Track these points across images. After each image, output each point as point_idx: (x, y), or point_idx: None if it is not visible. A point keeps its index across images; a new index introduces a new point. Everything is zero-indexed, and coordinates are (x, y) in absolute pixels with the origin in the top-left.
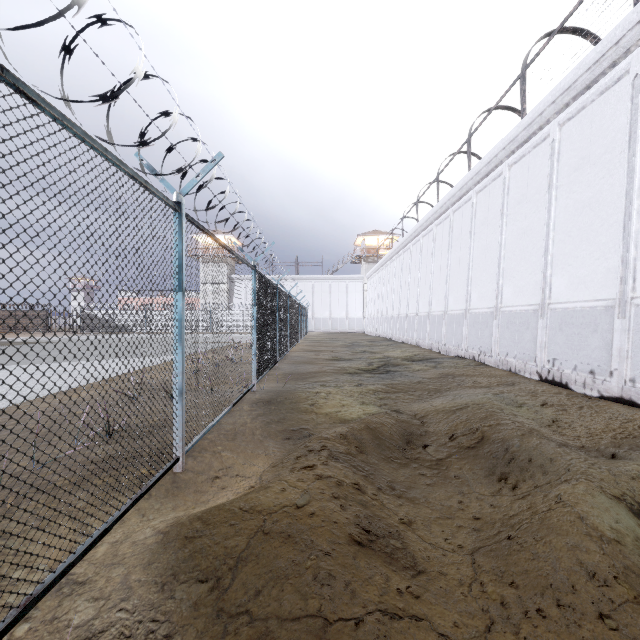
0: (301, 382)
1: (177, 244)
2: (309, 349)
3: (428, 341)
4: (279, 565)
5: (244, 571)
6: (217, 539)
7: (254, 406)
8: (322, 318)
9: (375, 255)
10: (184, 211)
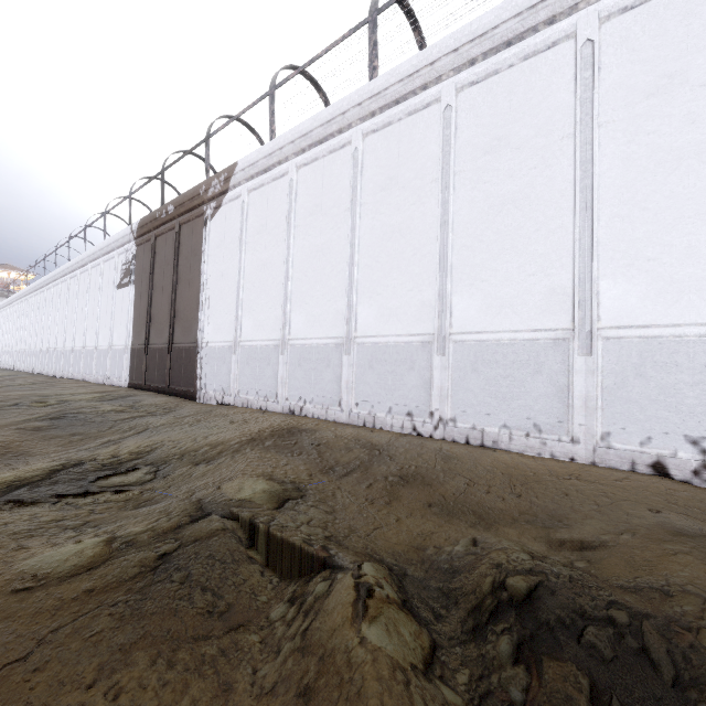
0: None
1: None
2: None
3: (29, 367)
4: None
5: None
6: None
7: None
8: None
9: (5, 290)
10: None
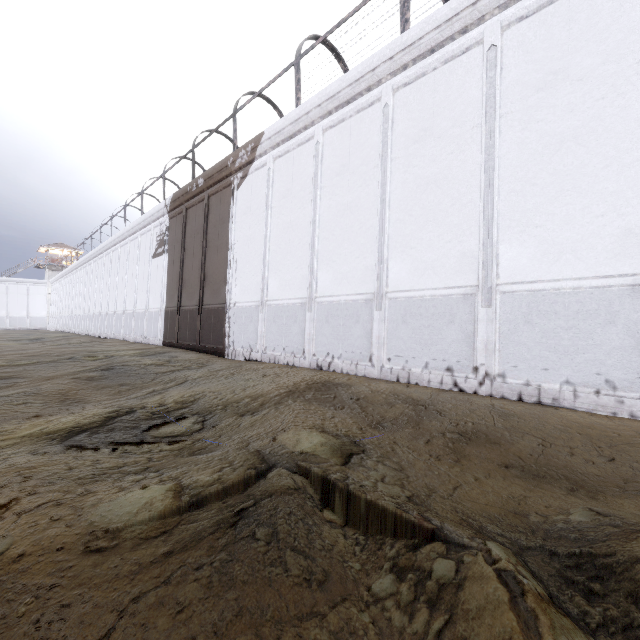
0: None
1: None
2: None
3: (79, 329)
4: None
5: None
6: None
7: None
8: None
9: (60, 265)
10: None
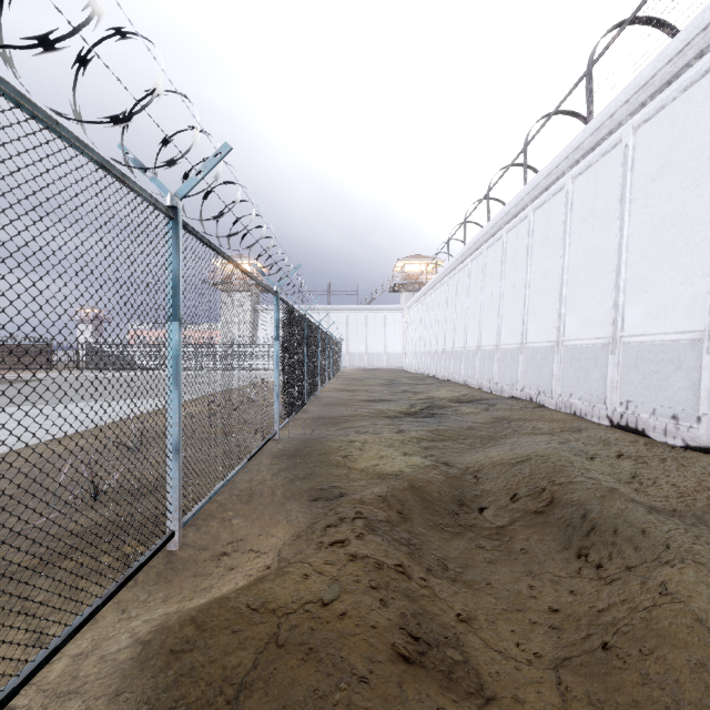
0: (332, 428)
1: (172, 260)
2: (342, 388)
3: (477, 379)
4: (296, 698)
5: (247, 706)
6: (213, 655)
7: (276, 459)
8: (357, 353)
9: (417, 282)
10: (181, 218)
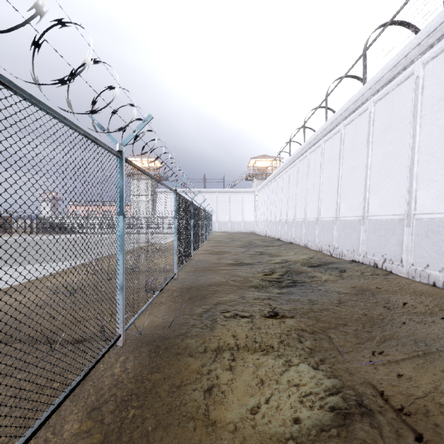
0: (198, 309)
1: None
2: (212, 250)
3: (317, 243)
4: None
5: None
6: None
7: (92, 412)
8: (223, 221)
9: (264, 173)
10: None
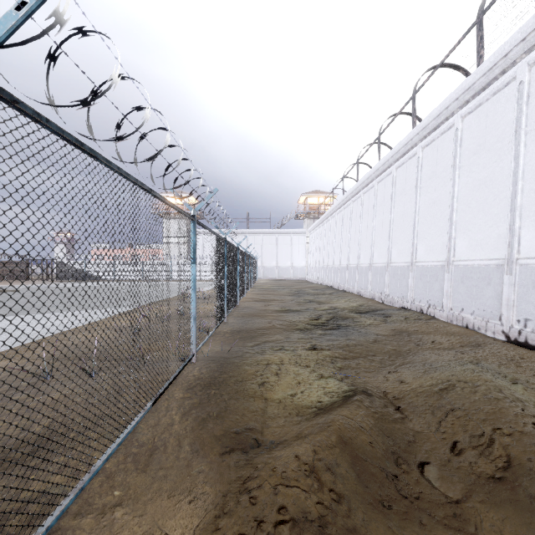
0: (249, 344)
1: None
2: (258, 298)
3: (370, 291)
4: None
5: None
6: None
7: (189, 390)
8: (270, 267)
9: (316, 212)
10: None
